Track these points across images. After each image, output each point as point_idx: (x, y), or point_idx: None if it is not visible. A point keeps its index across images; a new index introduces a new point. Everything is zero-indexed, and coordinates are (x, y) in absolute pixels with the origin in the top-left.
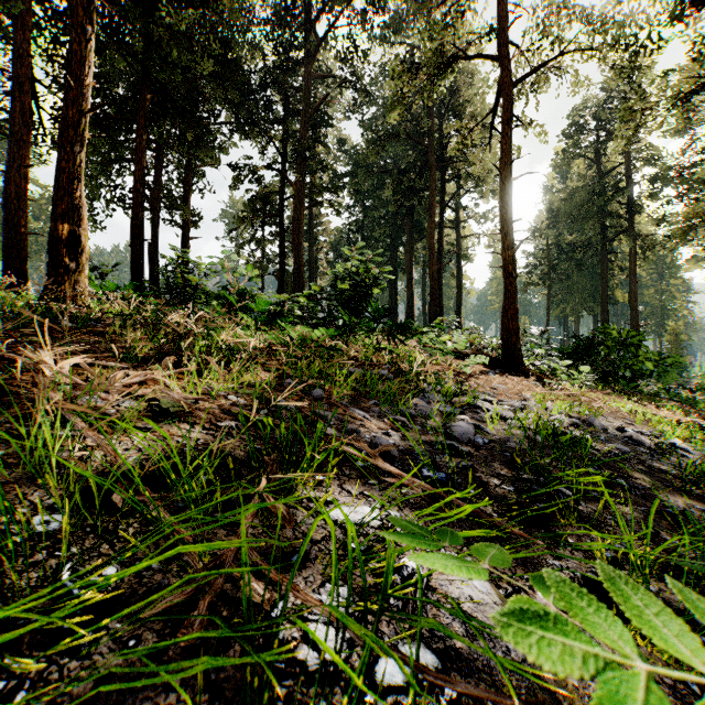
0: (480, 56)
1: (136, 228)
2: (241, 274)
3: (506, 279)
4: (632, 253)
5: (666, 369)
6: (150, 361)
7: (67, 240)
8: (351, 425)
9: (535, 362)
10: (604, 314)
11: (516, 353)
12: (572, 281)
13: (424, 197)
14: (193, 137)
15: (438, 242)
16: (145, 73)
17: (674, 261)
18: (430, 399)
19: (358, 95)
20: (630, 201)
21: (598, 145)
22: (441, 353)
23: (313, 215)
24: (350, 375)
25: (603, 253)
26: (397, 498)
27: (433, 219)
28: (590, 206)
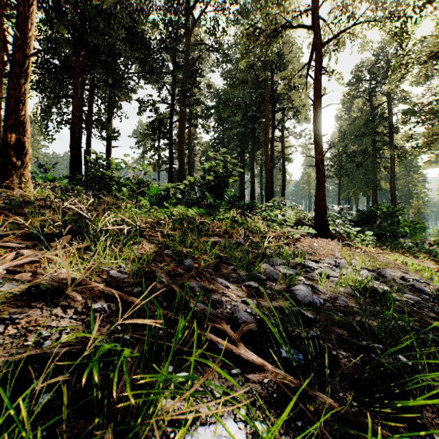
0: (300, 27)
1: (73, 139)
2: (141, 170)
3: (317, 173)
4: (392, 158)
5: (416, 231)
6: (53, 238)
7: (15, 145)
8: (215, 296)
9: (337, 229)
10: (374, 196)
11: (324, 222)
12: (353, 175)
13: (262, 122)
14: (112, 80)
15: (271, 150)
16: (80, 37)
17: (416, 163)
18: (273, 262)
19: (220, 56)
20: (391, 125)
21: (371, 90)
22: (274, 222)
23: (191, 133)
24: (214, 243)
25: (373, 158)
26: (260, 393)
27: (267, 136)
28: (366, 128)
